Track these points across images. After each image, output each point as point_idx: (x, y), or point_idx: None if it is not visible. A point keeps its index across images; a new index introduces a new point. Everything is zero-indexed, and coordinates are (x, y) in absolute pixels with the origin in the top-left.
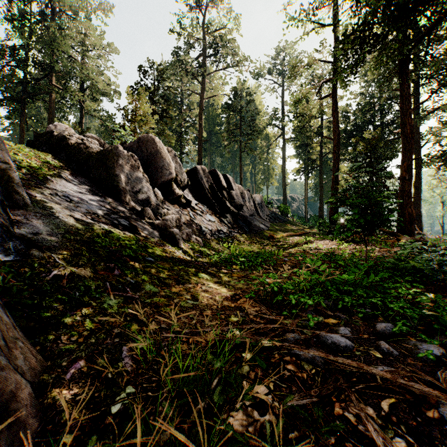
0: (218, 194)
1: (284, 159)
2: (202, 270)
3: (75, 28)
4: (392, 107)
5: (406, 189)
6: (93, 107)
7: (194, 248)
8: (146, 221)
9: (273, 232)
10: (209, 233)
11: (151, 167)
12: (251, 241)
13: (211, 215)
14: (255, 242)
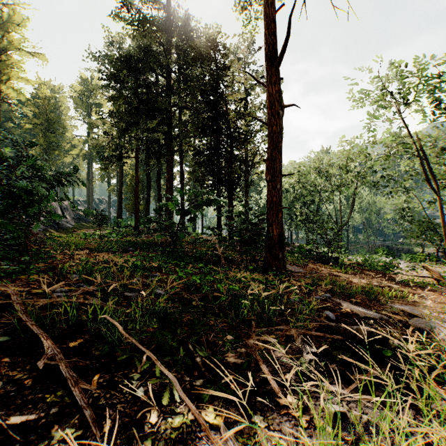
0: None
1: (90, 170)
2: None
3: None
4: None
5: (148, 207)
6: None
7: None
8: None
9: (77, 228)
10: None
11: None
12: (61, 233)
13: None
14: (64, 234)
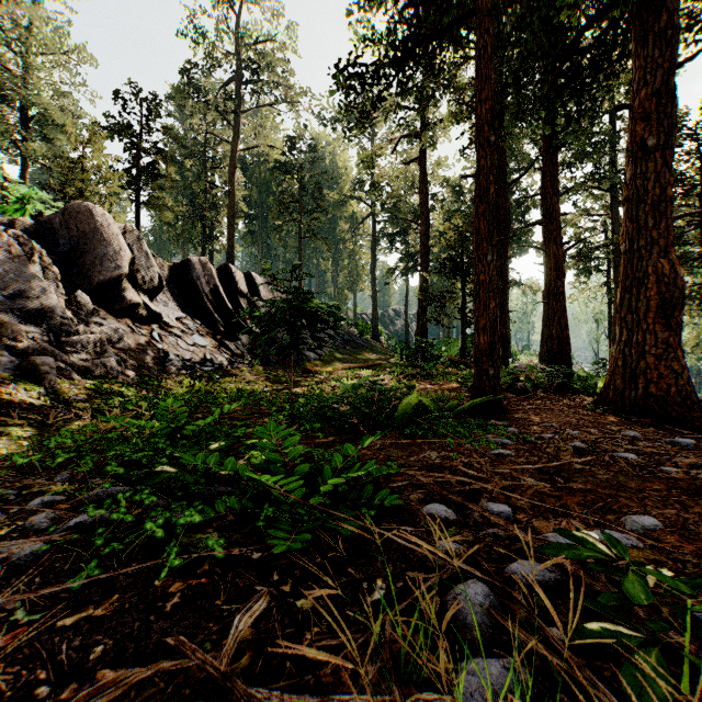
0: (226, 303)
1: (374, 252)
2: (34, 421)
3: (7, 13)
4: (517, 182)
5: (500, 301)
6: (39, 151)
7: (94, 388)
8: (4, 343)
9: (325, 363)
10: (179, 365)
11: (84, 256)
12: (263, 377)
13: (205, 336)
14: (270, 379)
